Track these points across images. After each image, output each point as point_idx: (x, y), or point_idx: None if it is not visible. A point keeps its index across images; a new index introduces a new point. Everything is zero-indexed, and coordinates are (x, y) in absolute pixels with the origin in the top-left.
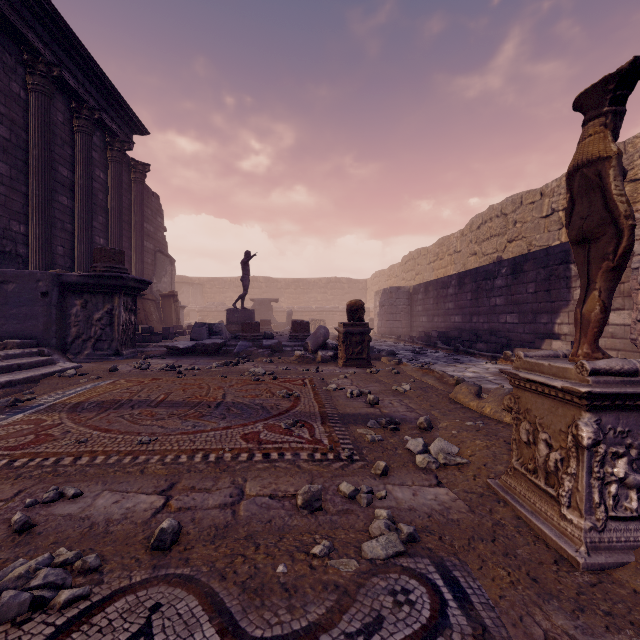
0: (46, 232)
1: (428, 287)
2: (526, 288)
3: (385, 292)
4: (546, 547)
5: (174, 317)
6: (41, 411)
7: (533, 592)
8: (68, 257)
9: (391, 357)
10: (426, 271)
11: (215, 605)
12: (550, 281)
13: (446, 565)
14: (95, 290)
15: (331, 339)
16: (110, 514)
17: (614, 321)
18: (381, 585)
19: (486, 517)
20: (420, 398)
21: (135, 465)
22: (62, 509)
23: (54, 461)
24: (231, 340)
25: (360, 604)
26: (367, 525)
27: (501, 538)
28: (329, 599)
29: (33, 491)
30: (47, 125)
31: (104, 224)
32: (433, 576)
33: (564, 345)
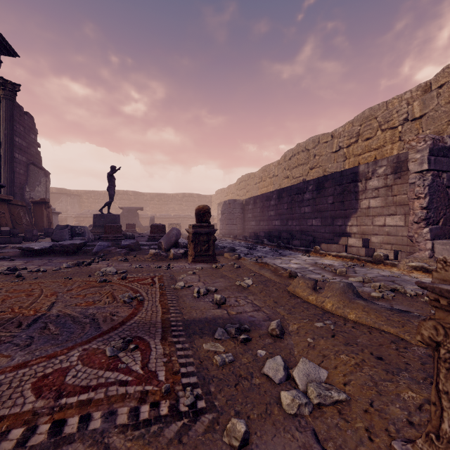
0: None
1: (256, 200)
2: (326, 200)
3: (225, 203)
4: None
5: (46, 221)
6: None
7: None
8: None
9: (232, 253)
10: (254, 189)
11: None
12: (344, 195)
13: None
14: None
15: (184, 238)
16: None
17: (389, 223)
18: None
19: None
20: (263, 293)
21: None
22: None
23: None
24: (95, 240)
25: None
26: None
27: None
28: None
29: None
30: None
31: None
32: None
33: (357, 241)
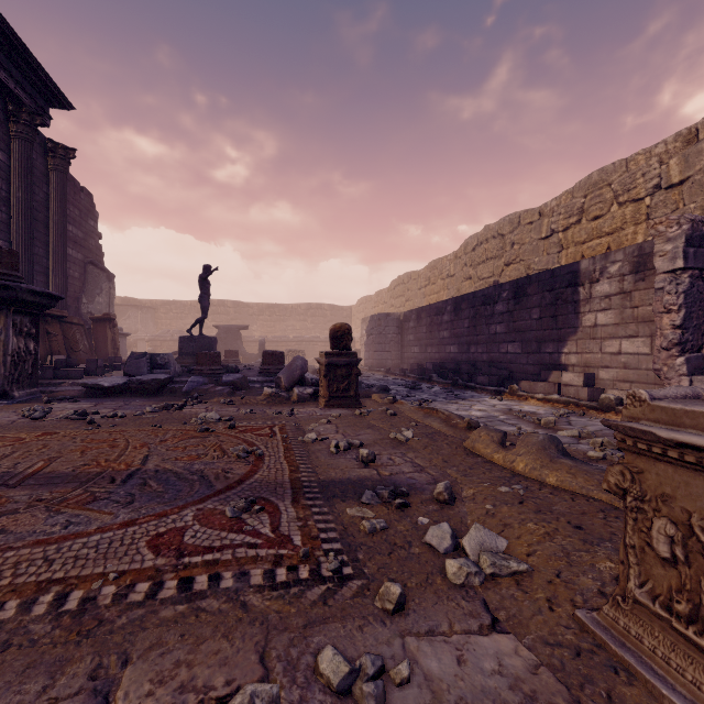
0: None
1: (421, 314)
2: (530, 314)
3: (373, 319)
4: None
5: (111, 347)
6: None
7: None
8: None
9: (384, 394)
10: (417, 297)
11: None
12: (556, 306)
13: None
14: None
15: (311, 373)
16: None
17: (627, 350)
18: None
19: None
20: (428, 450)
21: None
22: None
23: None
24: (183, 375)
25: None
26: None
27: None
28: None
29: None
30: None
31: (4, 221)
32: None
33: (576, 377)
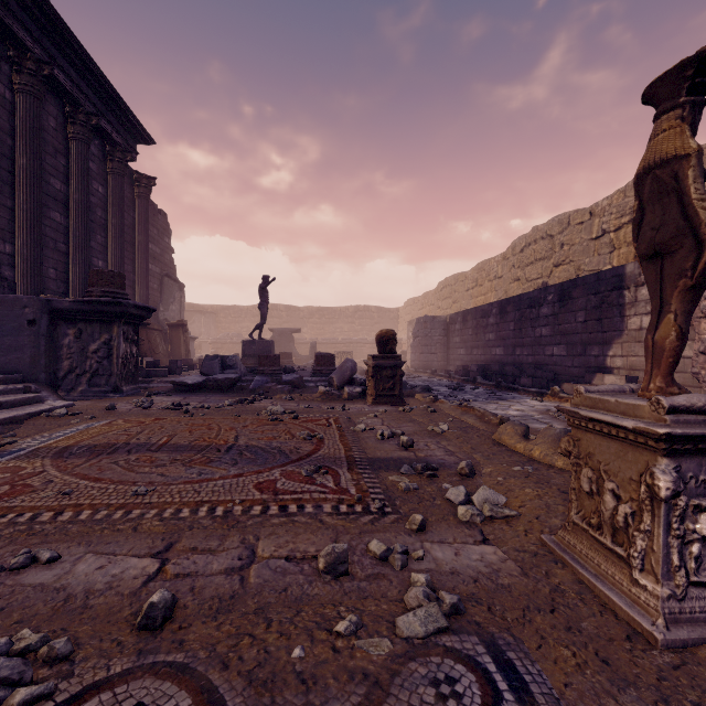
0: (35, 252)
1: (466, 316)
2: (575, 317)
3: (419, 322)
4: (615, 619)
5: (183, 349)
6: (21, 457)
7: (605, 678)
8: (61, 281)
9: (426, 393)
10: (464, 299)
11: (213, 704)
12: (601, 309)
13: (498, 644)
14: (91, 318)
15: (359, 374)
16: (91, 583)
17: None
18: (420, 672)
19: (542, 581)
20: (460, 440)
21: (127, 521)
22: (33, 577)
23: (30, 517)
24: (247, 375)
25: (395, 699)
26: (402, 593)
27: (561, 608)
28: (356, 693)
29: (0, 555)
30: (36, 131)
31: (103, 244)
32: (483, 659)
33: (618, 380)
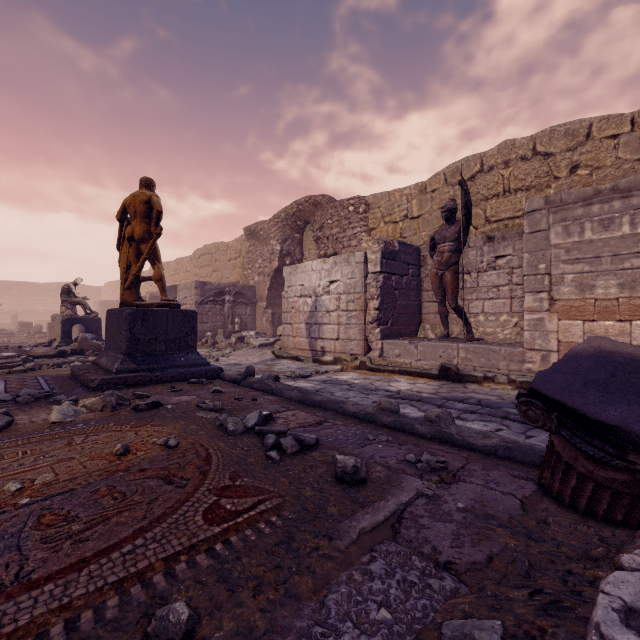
0: None
1: None
2: None
3: (99, 303)
4: None
5: None
6: None
7: None
8: None
9: None
10: None
11: None
12: None
13: None
14: None
15: None
16: None
17: None
18: None
19: None
20: None
21: None
22: None
23: None
24: None
25: None
26: None
27: None
28: None
29: None
30: None
31: None
32: None
33: None
